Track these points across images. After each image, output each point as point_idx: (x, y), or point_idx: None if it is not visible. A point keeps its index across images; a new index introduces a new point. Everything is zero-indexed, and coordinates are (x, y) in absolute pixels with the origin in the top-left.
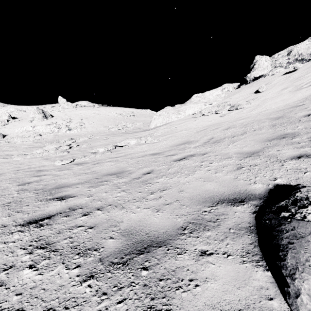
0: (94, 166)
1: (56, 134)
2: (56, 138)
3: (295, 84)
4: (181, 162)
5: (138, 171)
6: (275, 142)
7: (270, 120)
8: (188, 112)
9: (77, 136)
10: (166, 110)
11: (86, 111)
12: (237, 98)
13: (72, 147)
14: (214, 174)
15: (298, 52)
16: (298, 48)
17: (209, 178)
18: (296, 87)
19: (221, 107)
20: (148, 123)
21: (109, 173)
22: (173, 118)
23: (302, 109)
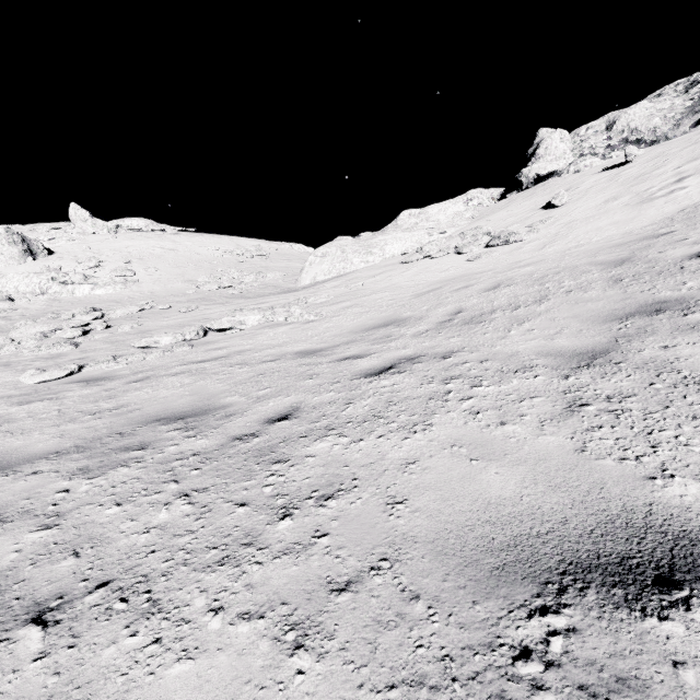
0: (129, 390)
1: (56, 297)
2: (54, 307)
3: (635, 189)
4: (385, 381)
5: (254, 410)
6: (639, 323)
7: (603, 268)
8: (391, 251)
9: (113, 303)
10: (339, 243)
11: (141, 241)
12: (504, 220)
13: (91, 333)
14: (497, 429)
15: (629, 125)
16: (629, 117)
17: (485, 443)
18: (639, 196)
19: (469, 239)
20: (296, 275)
21: (165, 415)
22: (355, 263)
23: (674, 242)
